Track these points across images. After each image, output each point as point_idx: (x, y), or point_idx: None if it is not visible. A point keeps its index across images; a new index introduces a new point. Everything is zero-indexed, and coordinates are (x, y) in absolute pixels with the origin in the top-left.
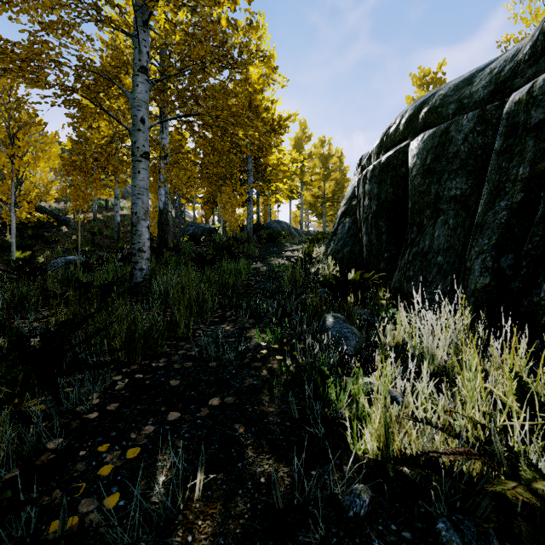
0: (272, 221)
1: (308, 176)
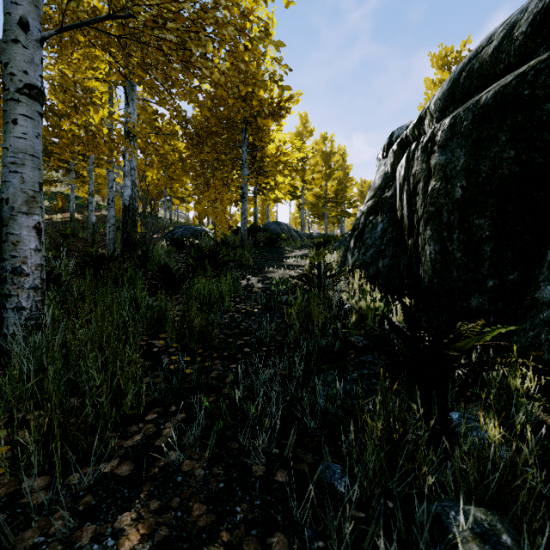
0: (271, 223)
1: (310, 174)
